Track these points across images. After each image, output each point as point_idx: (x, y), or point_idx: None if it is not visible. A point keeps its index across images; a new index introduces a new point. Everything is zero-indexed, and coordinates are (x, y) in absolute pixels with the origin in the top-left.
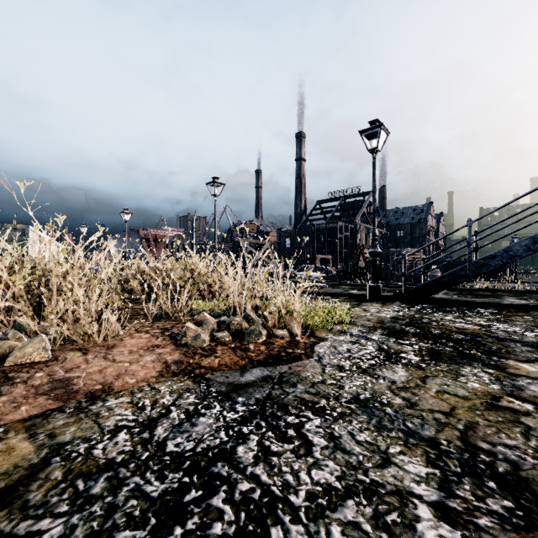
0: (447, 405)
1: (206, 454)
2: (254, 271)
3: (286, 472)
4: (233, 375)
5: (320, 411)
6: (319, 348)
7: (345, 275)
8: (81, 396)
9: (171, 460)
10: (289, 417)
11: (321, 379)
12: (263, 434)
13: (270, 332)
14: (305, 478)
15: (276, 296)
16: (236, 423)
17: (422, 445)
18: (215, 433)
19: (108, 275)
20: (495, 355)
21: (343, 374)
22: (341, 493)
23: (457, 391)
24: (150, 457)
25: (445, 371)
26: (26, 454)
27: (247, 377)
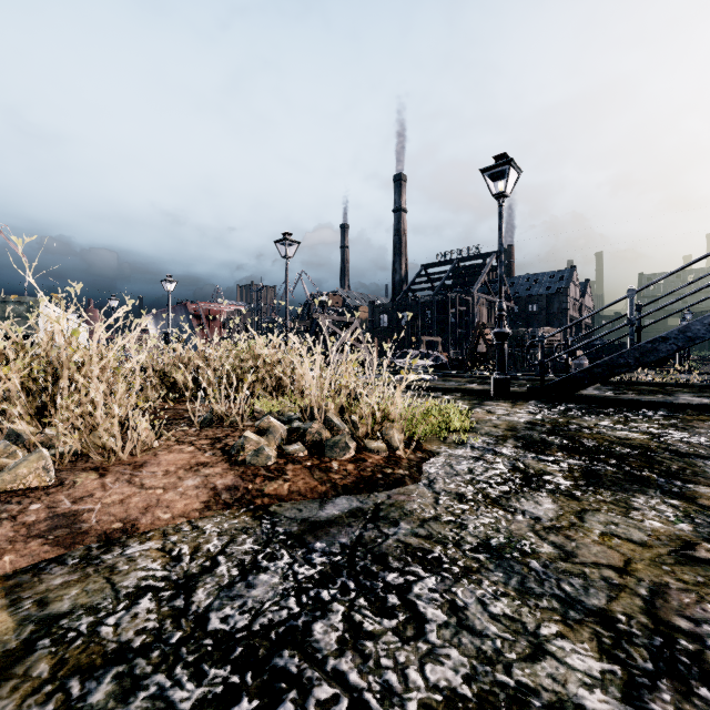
0: (619, 556)
1: (267, 635)
2: (338, 357)
3: (386, 667)
4: (308, 507)
5: (435, 565)
6: (429, 467)
7: (460, 363)
8: (91, 539)
9: (215, 645)
10: (390, 574)
11: (434, 514)
12: (352, 601)
13: (360, 444)
14: (416, 679)
15: (368, 393)
16: (312, 583)
17: (589, 623)
18: (281, 600)
19: (140, 364)
20: (678, 478)
21: (464, 506)
22: (473, 707)
23: (631, 533)
24: (184, 640)
25: (610, 503)
26: (1, 633)
27: (329, 511)
